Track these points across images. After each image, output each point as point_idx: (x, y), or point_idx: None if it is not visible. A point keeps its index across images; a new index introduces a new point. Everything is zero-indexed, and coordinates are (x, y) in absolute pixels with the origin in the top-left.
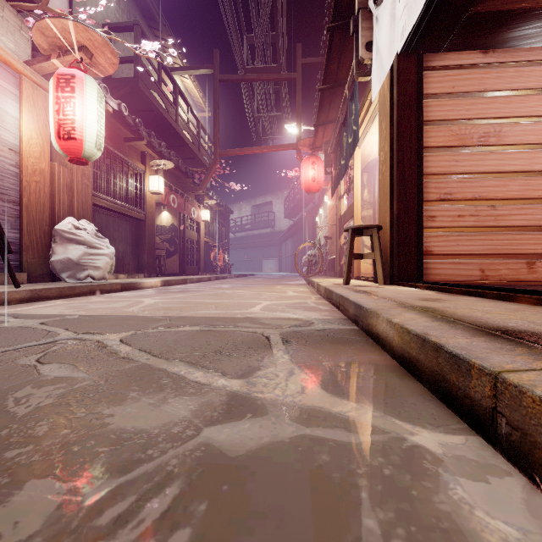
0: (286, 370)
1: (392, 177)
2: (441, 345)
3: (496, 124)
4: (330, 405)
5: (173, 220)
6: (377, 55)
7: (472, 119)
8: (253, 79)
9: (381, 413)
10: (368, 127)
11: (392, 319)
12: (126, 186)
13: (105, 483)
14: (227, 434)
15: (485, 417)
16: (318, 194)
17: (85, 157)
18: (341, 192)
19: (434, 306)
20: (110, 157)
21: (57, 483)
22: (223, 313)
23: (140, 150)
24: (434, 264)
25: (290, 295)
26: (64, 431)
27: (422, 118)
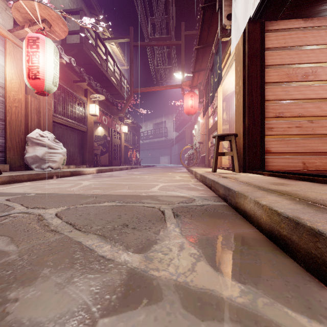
0: (178, 244)
1: (244, 102)
2: (320, 231)
3: (313, 67)
4: (220, 287)
5: (105, 132)
6: (235, 22)
7: (297, 64)
8: (154, 44)
9: (270, 299)
10: (227, 72)
11: (259, 201)
12: (75, 110)
13: None
14: None
15: None
16: (194, 116)
17: (46, 90)
18: (209, 114)
19: (286, 189)
20: (64, 92)
21: None
22: (133, 192)
23: (83, 88)
24: (272, 159)
25: (178, 179)
26: None
27: (264, 64)
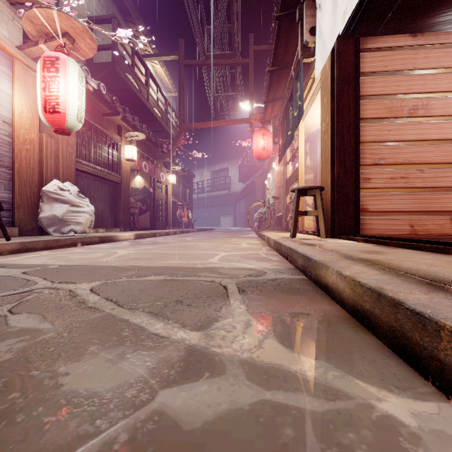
0: (243, 321)
1: (333, 144)
2: (400, 301)
3: (424, 98)
4: (289, 362)
5: (145, 183)
6: (320, 38)
7: (402, 94)
8: (212, 64)
9: (342, 372)
10: (311, 103)
11: (342, 272)
12: (105, 154)
13: None
14: (183, 398)
15: None
16: (267, 161)
17: (68, 128)
18: (287, 159)
19: (378, 258)
20: (91, 130)
21: None
22: (186, 263)
23: (116, 123)
24: (370, 220)
25: (244, 247)
26: (13, 394)
27: (359, 93)
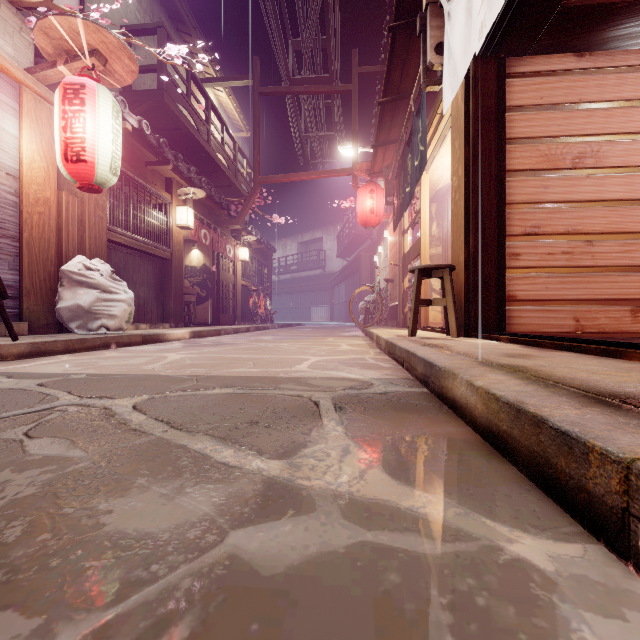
0: (340, 447)
1: (467, 207)
2: (544, 418)
3: (594, 143)
4: (398, 497)
5: (204, 260)
6: (449, 59)
7: (564, 137)
8: (300, 91)
9: (466, 509)
10: (438, 147)
11: (474, 382)
12: (148, 219)
13: (86, 618)
14: (260, 540)
15: (611, 519)
16: (377, 229)
17: (98, 183)
18: (405, 226)
19: (525, 364)
20: (129, 185)
21: (19, 619)
22: (263, 372)
23: (165, 176)
24: (519, 312)
25: (344, 350)
26: (43, 535)
27: (503, 136)
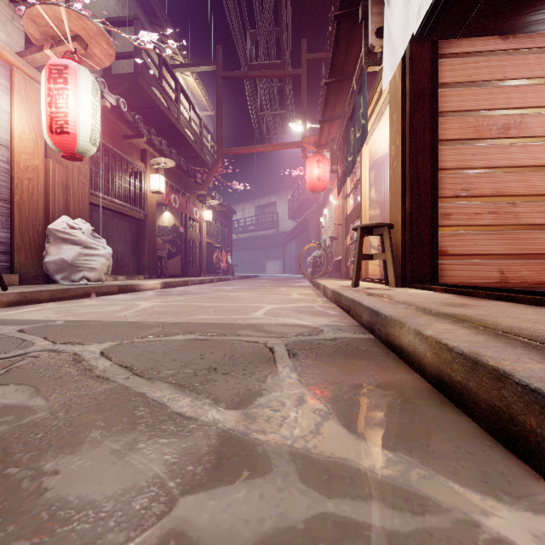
0: (294, 396)
1: (404, 172)
2: (507, 372)
3: (517, 115)
4: (357, 454)
5: (175, 221)
6: (388, 41)
7: (490, 110)
8: (257, 75)
9: (430, 471)
10: (377, 122)
11: (422, 331)
12: (125, 185)
13: None
14: (212, 511)
15: None
16: (323, 194)
17: (80, 152)
18: (347, 191)
19: (466, 313)
20: (108, 155)
21: None
22: (223, 319)
23: (140, 148)
24: (450, 265)
25: (295, 298)
26: None
27: (436, 109)
